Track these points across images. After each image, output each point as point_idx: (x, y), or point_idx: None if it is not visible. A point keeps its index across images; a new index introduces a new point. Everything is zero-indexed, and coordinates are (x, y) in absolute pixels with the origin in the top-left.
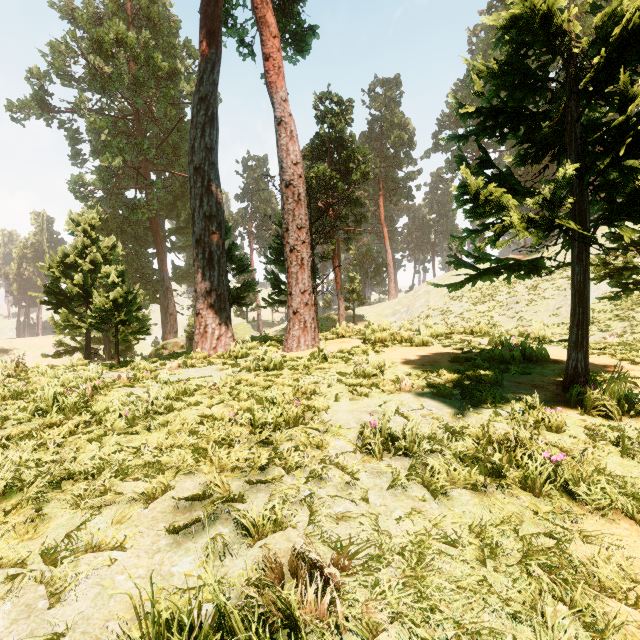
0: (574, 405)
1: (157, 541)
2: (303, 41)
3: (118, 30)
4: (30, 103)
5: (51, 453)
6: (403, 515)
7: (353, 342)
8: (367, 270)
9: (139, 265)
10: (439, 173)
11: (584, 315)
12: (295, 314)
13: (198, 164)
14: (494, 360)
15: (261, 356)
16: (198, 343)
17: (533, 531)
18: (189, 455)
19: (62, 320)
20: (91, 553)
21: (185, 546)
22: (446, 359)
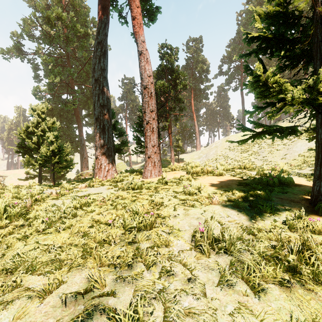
0: (321, 214)
1: None
2: (153, 15)
3: (57, 12)
4: (12, 50)
5: None
6: (234, 311)
7: (180, 173)
8: (185, 135)
9: (69, 133)
10: (222, 86)
11: None
12: (149, 158)
13: (97, 77)
14: (263, 184)
15: (130, 181)
16: (97, 173)
17: None
18: (81, 252)
19: (26, 161)
20: None
21: None
22: (234, 183)
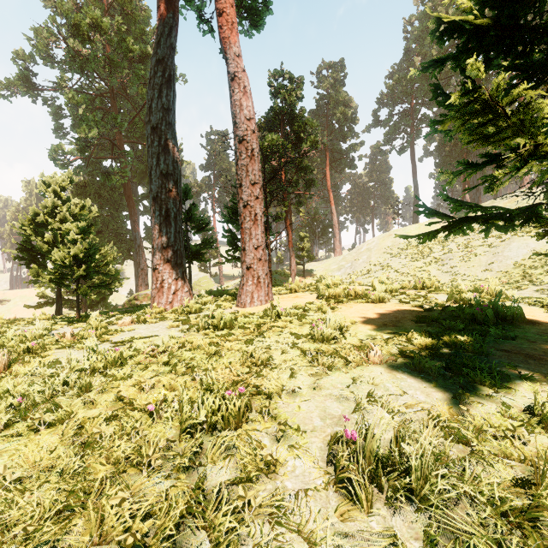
0: None
1: None
2: (258, 16)
3: (93, 15)
4: (16, 81)
5: None
6: None
7: (306, 297)
8: (315, 230)
9: (114, 226)
10: (378, 145)
11: None
12: (248, 269)
13: (155, 124)
14: (464, 320)
15: (211, 314)
16: (155, 298)
17: None
18: (64, 495)
19: (32, 275)
20: None
21: None
22: (409, 318)
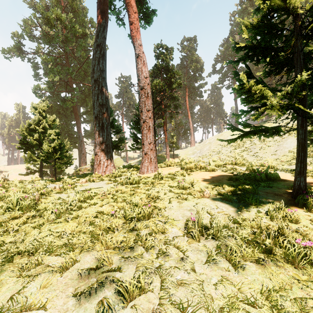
0: (301, 206)
1: (67, 302)
2: (149, 17)
3: (57, 13)
4: (13, 49)
5: (11, 236)
6: (218, 282)
7: (175, 169)
8: (180, 132)
9: (67, 129)
10: (215, 84)
11: (304, 156)
12: (145, 154)
13: (96, 78)
14: (251, 179)
15: (128, 177)
16: (96, 169)
17: (300, 294)
18: (89, 238)
19: (28, 157)
20: (24, 312)
21: (84, 306)
22: (225, 178)
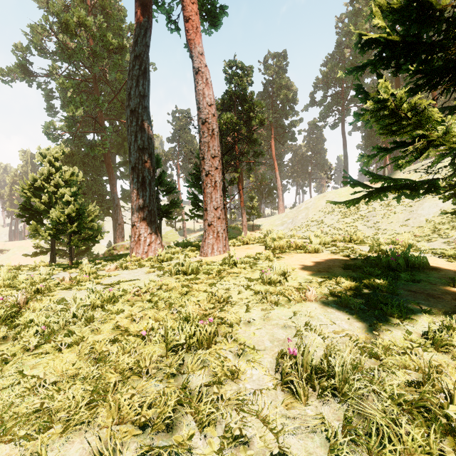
0: None
1: None
2: (216, 17)
3: (79, 15)
4: (15, 69)
5: None
6: None
7: (256, 248)
8: (262, 192)
9: (96, 188)
10: (315, 121)
11: None
12: (210, 226)
13: (133, 108)
14: (381, 267)
15: (181, 262)
16: (133, 248)
17: None
18: (89, 393)
19: (32, 230)
20: None
21: None
22: (338, 266)
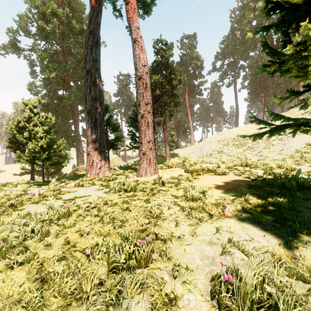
0: None
1: None
2: (148, 7)
3: (53, 7)
4: (8, 45)
5: None
6: None
7: (178, 171)
8: (179, 131)
9: (65, 128)
10: (215, 82)
11: None
12: (144, 155)
13: (88, 69)
14: (278, 187)
15: (122, 182)
16: (88, 171)
17: None
18: None
19: (17, 157)
20: None
21: None
22: (243, 185)
